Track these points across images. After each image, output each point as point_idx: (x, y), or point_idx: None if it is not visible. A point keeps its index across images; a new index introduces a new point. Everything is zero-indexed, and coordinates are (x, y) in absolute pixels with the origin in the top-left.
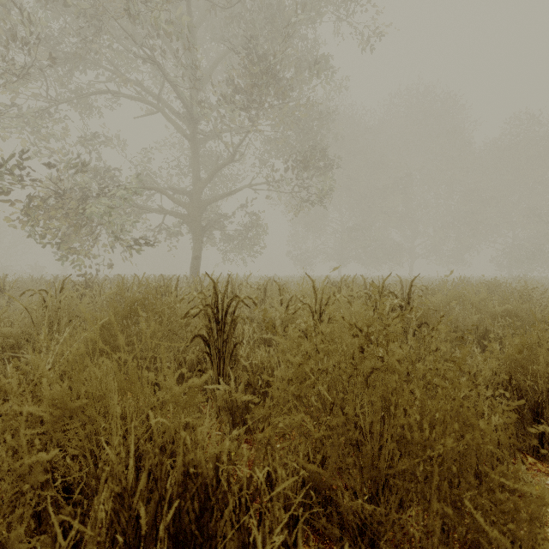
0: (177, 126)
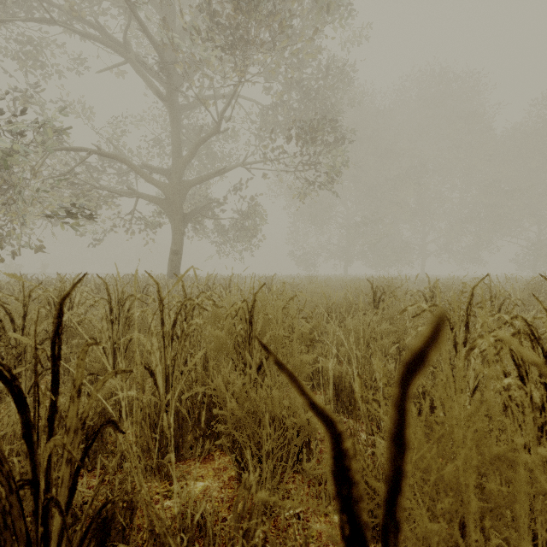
0: (152, 87)
